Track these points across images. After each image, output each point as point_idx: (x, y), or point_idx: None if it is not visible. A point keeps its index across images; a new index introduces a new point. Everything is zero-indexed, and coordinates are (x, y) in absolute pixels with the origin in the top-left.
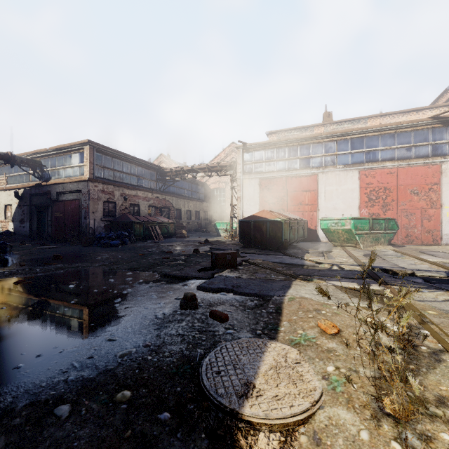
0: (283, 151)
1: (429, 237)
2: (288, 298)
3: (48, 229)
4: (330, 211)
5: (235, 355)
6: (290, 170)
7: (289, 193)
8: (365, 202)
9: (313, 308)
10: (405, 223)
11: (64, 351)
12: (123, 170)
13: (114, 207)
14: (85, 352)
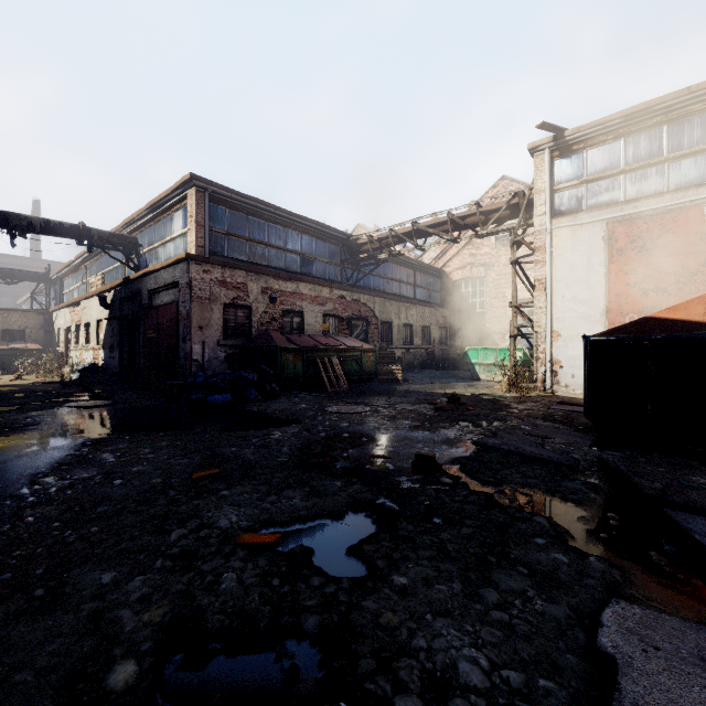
0: (700, 125)
1: None
2: None
3: (140, 363)
4: None
5: None
6: None
7: None
8: None
9: None
10: None
11: None
12: (269, 240)
13: (249, 317)
14: None
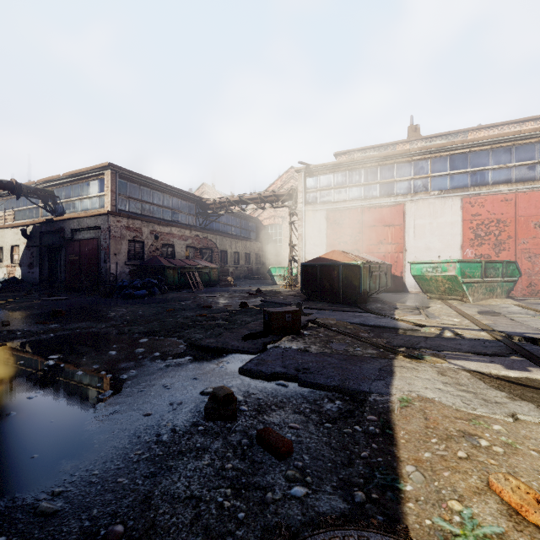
0: (358, 174)
1: None
2: (399, 400)
3: (61, 276)
4: (422, 252)
5: None
6: (367, 198)
7: (366, 229)
8: (470, 239)
9: (457, 429)
10: (527, 268)
11: None
12: (153, 201)
13: (142, 248)
14: None
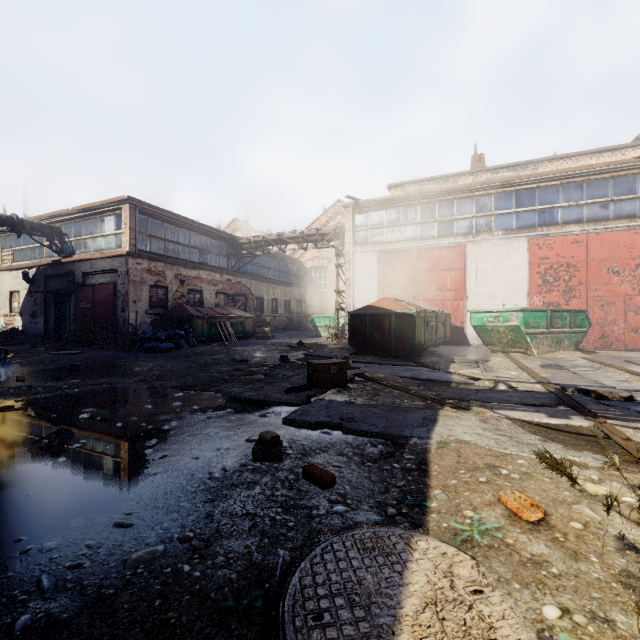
0: (414, 211)
1: (636, 338)
2: (437, 442)
3: (71, 327)
4: (485, 299)
5: (350, 569)
6: (423, 238)
7: (422, 274)
8: (538, 286)
9: (484, 463)
10: (600, 317)
11: (32, 549)
12: (178, 240)
13: (166, 294)
14: (71, 552)
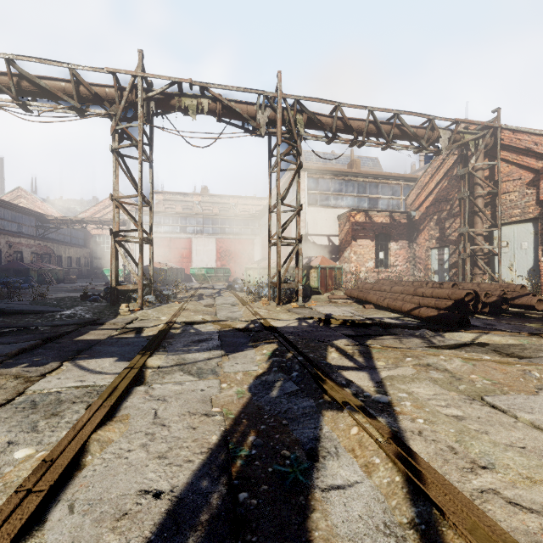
0: (168, 219)
1: None
2: None
3: None
4: (200, 263)
5: None
6: (173, 233)
7: (172, 249)
8: (219, 258)
9: None
10: (239, 270)
11: None
12: (4, 217)
13: None
14: None
